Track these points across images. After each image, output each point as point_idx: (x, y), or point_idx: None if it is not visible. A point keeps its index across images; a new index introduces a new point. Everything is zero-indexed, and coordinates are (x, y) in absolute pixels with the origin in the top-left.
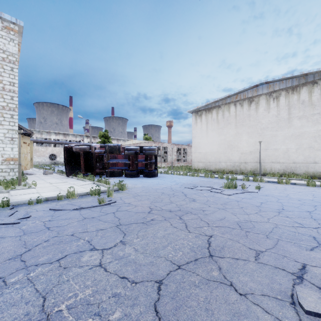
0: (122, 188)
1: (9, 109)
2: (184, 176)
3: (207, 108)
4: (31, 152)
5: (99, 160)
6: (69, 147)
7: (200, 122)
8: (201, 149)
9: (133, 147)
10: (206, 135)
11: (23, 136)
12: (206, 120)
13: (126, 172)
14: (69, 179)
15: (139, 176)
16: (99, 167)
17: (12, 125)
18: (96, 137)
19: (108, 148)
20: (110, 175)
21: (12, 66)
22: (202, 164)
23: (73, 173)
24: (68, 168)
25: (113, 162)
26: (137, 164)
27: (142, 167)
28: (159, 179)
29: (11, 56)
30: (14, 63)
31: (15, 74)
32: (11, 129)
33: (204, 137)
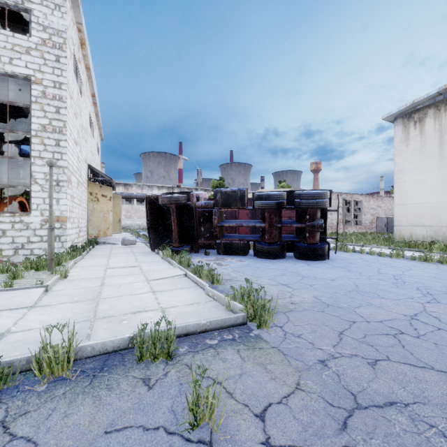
0: (259, 320)
1: (53, 130)
2: (401, 261)
3: (443, 100)
4: (119, 210)
5: (203, 220)
6: (154, 198)
7: (420, 136)
8: (423, 197)
9: (272, 192)
10: (438, 163)
11: (102, 185)
12: (440, 128)
13: (257, 247)
14: (150, 256)
15: (285, 256)
16: (204, 235)
17: (57, 158)
18: (208, 190)
19: (220, 197)
20: (224, 252)
21: (58, 53)
22: (425, 230)
23: (160, 244)
24: (153, 236)
25: (230, 225)
26: (280, 229)
27: (290, 235)
28: (340, 267)
29: (57, 37)
30: (61, 48)
31: (63, 67)
32: (57, 165)
33: (431, 168)
